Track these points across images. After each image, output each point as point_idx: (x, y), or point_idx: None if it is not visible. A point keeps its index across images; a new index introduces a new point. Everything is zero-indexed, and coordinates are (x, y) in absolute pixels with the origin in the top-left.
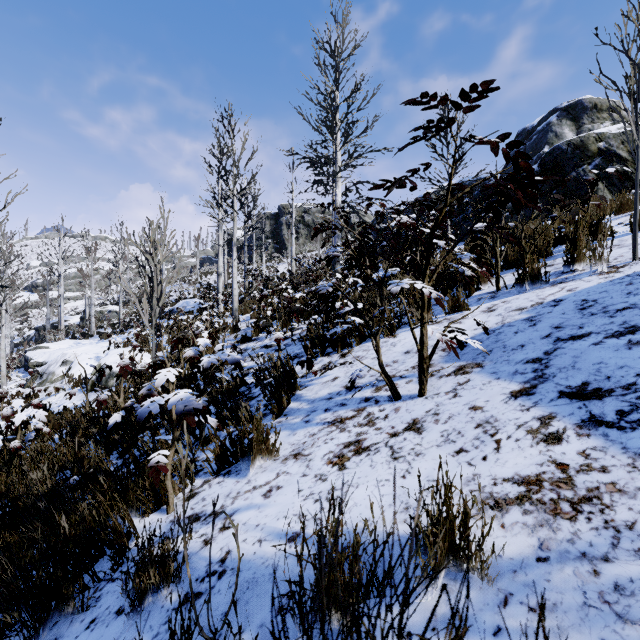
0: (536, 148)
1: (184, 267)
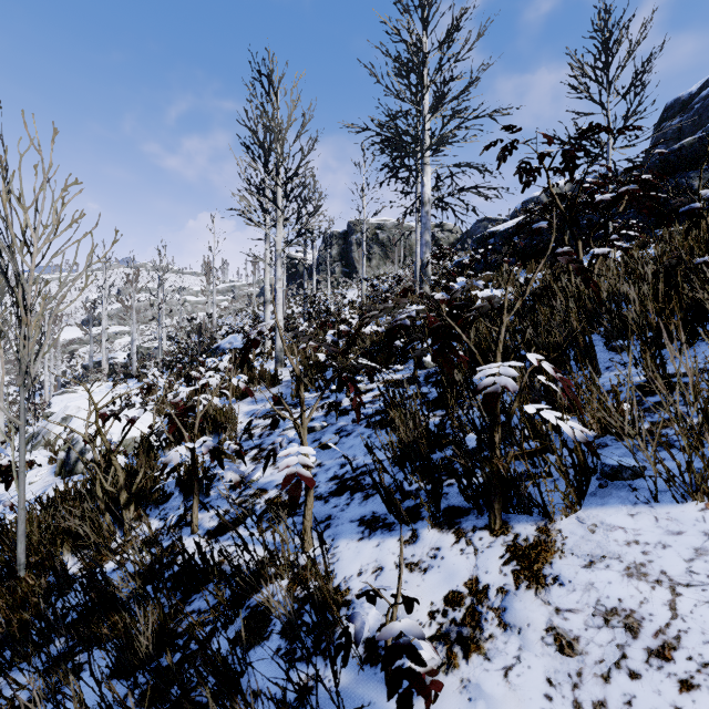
0: (700, 121)
1: (241, 296)
